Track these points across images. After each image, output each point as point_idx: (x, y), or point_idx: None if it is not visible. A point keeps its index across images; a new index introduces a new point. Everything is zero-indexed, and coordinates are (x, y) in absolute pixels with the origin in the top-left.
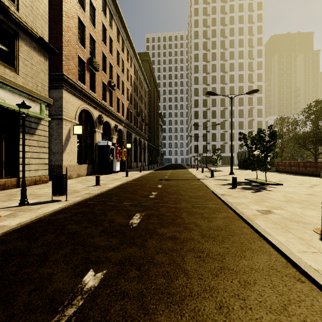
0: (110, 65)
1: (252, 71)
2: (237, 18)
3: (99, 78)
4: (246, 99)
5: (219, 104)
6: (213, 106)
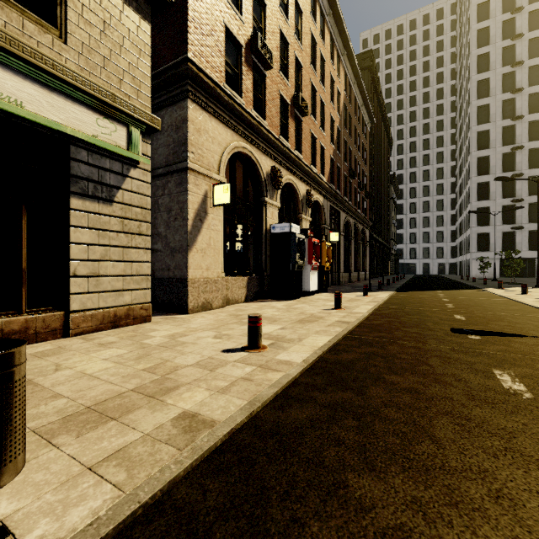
0: (297, 63)
1: None
2: None
3: (273, 86)
4: None
5: None
6: (533, 138)
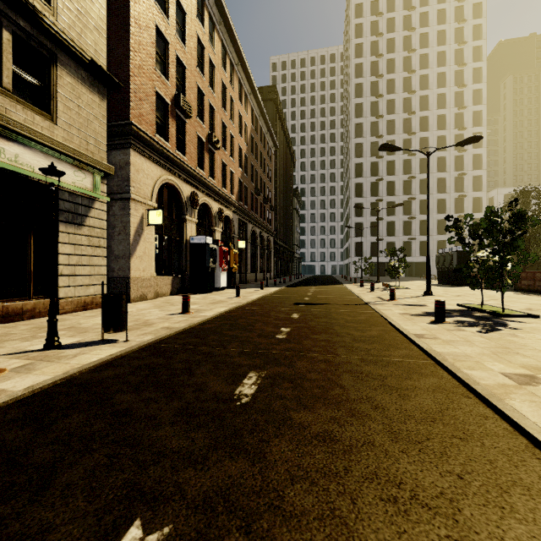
0: (211, 107)
1: (463, 108)
2: (434, 14)
3: (192, 129)
4: (451, 159)
5: (400, 170)
6: (389, 174)
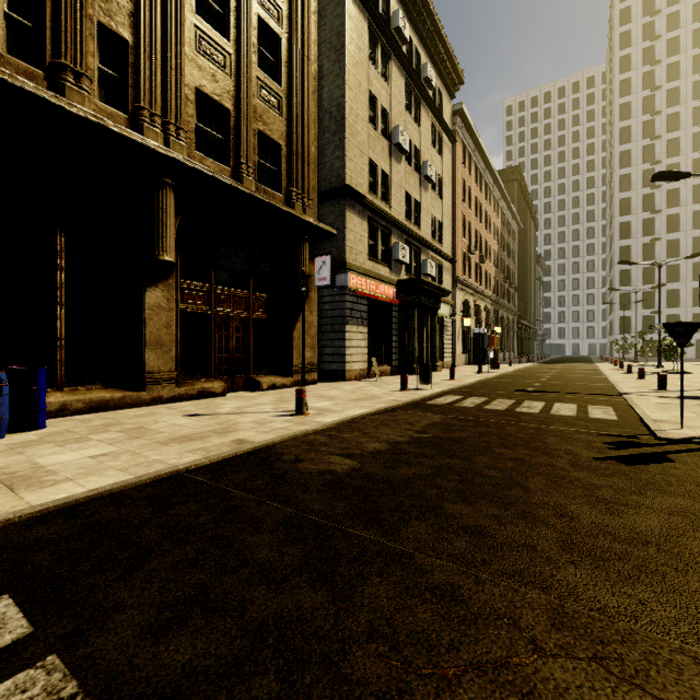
0: (480, 235)
1: None
2: None
3: (473, 259)
4: None
5: (687, 224)
6: (671, 230)
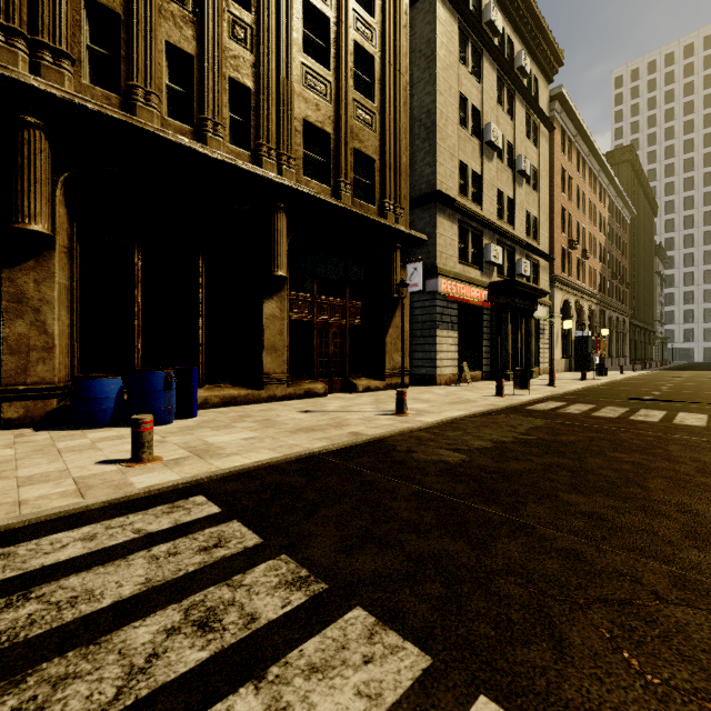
0: (582, 228)
1: None
2: None
3: (574, 255)
4: None
5: None
6: None
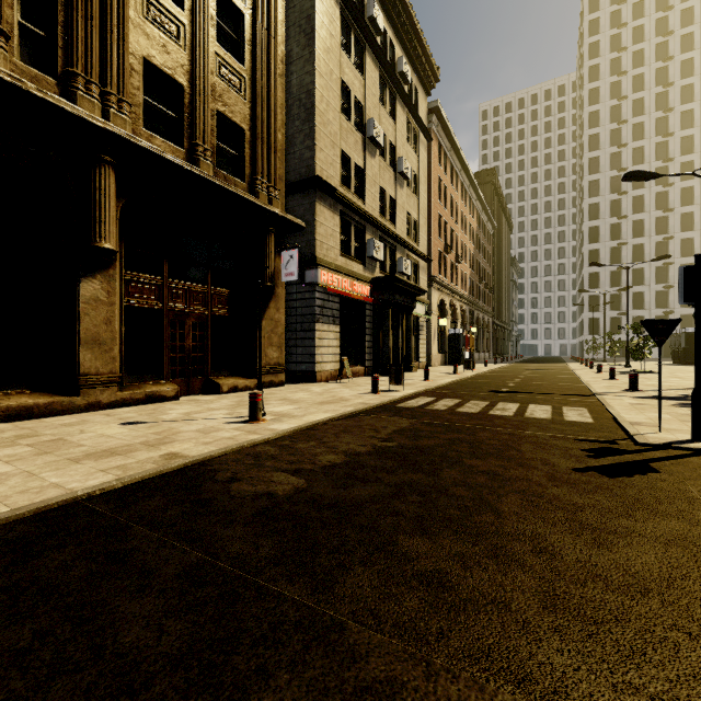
0: (455, 235)
1: None
2: None
3: (449, 259)
4: None
5: (651, 230)
6: (636, 235)
